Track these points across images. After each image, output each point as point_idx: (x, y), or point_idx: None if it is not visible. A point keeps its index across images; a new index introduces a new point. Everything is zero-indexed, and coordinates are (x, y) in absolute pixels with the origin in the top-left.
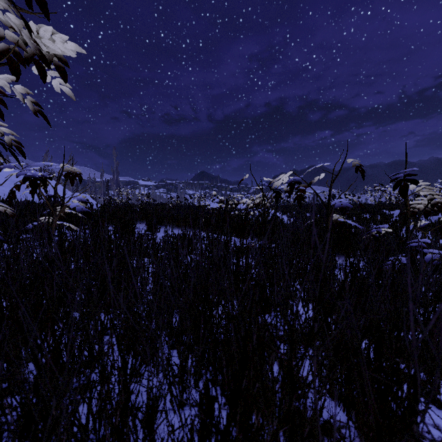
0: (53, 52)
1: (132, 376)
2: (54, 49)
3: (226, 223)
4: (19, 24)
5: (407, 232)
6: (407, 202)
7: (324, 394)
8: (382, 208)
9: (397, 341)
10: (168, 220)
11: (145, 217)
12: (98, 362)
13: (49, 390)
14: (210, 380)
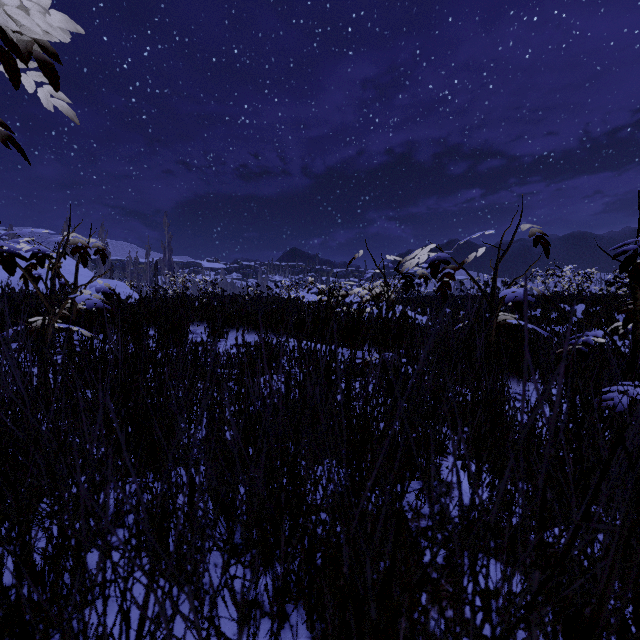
0: (31, 34)
1: None
2: (30, 26)
3: (329, 325)
4: None
5: (635, 344)
6: (637, 293)
7: None
8: (558, 301)
9: None
10: (240, 320)
11: (206, 315)
12: None
13: None
14: None
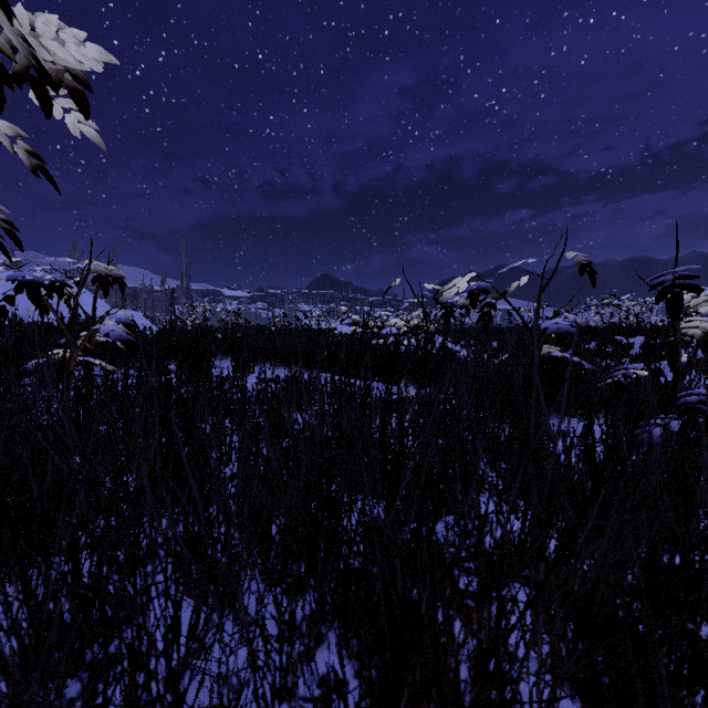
0: (63, 63)
1: (187, 658)
2: (64, 57)
3: (364, 359)
4: (0, 12)
5: (675, 376)
6: (676, 324)
7: (548, 684)
8: (614, 333)
9: (694, 592)
10: (267, 354)
11: (230, 348)
12: (119, 636)
13: (12, 704)
14: (335, 687)
